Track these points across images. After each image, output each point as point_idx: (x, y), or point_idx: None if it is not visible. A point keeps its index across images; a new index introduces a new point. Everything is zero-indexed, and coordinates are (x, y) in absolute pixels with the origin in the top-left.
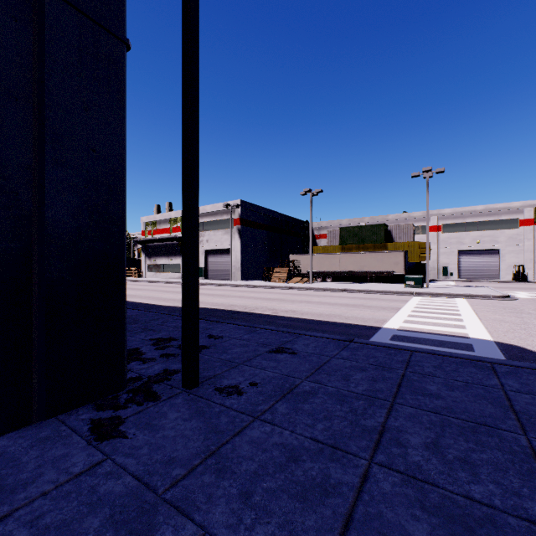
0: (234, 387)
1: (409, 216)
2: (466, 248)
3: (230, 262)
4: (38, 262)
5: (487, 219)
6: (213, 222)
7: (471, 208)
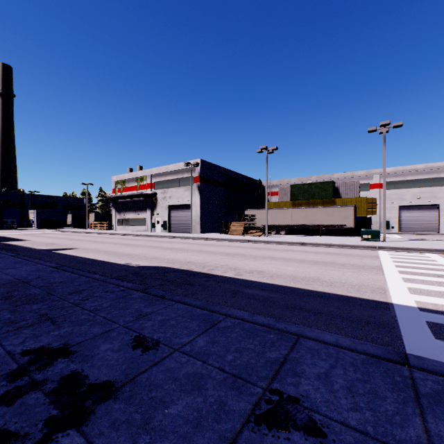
0: None
1: (353, 175)
2: (406, 203)
3: (191, 216)
4: None
5: (426, 176)
6: (175, 180)
7: (412, 166)
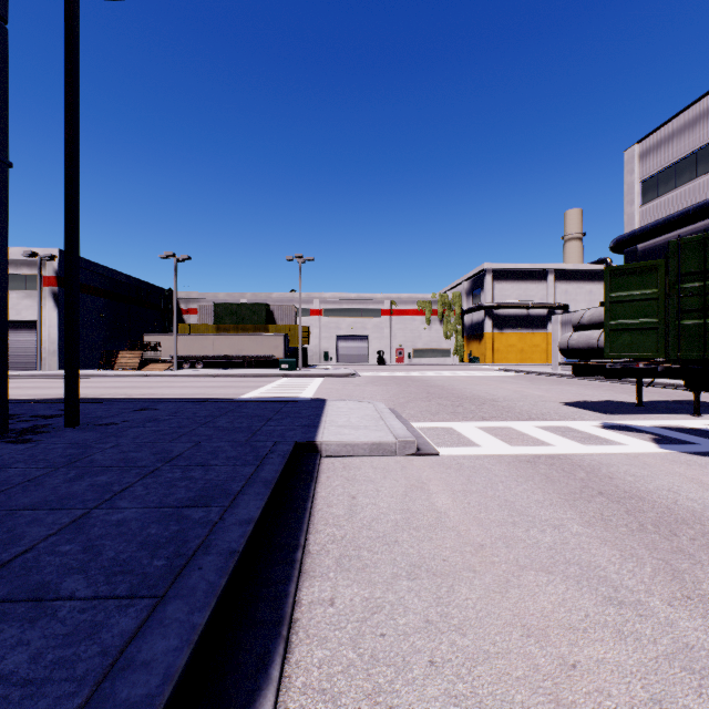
0: (111, 423)
1: (294, 297)
2: (343, 333)
3: (39, 342)
4: None
5: (359, 306)
6: None
7: (347, 294)
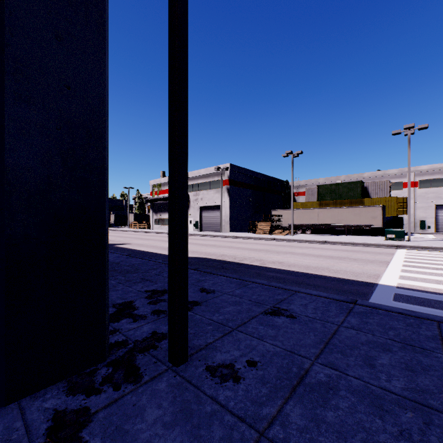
0: (229, 367)
1: (385, 173)
2: None
3: (220, 216)
4: None
5: None
6: (206, 183)
7: None
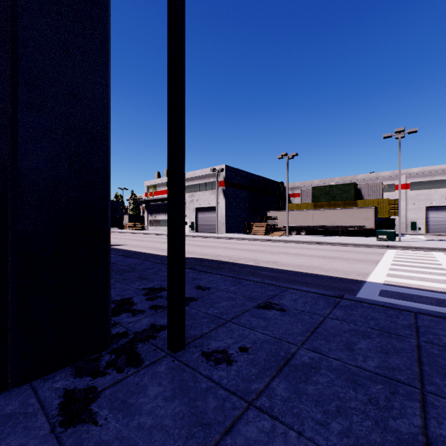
0: (223, 352)
1: (378, 175)
2: (434, 204)
3: (216, 218)
4: (11, 214)
5: None
6: (202, 184)
7: (440, 166)
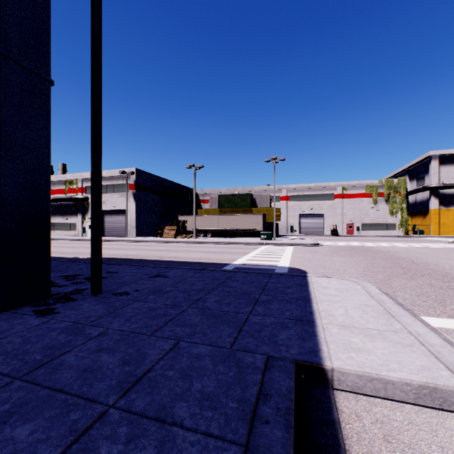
0: (125, 292)
1: (269, 188)
2: (304, 212)
3: (126, 221)
4: None
5: (316, 193)
6: (109, 186)
7: (307, 185)
